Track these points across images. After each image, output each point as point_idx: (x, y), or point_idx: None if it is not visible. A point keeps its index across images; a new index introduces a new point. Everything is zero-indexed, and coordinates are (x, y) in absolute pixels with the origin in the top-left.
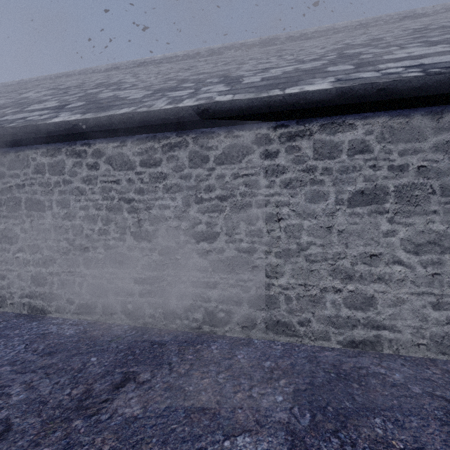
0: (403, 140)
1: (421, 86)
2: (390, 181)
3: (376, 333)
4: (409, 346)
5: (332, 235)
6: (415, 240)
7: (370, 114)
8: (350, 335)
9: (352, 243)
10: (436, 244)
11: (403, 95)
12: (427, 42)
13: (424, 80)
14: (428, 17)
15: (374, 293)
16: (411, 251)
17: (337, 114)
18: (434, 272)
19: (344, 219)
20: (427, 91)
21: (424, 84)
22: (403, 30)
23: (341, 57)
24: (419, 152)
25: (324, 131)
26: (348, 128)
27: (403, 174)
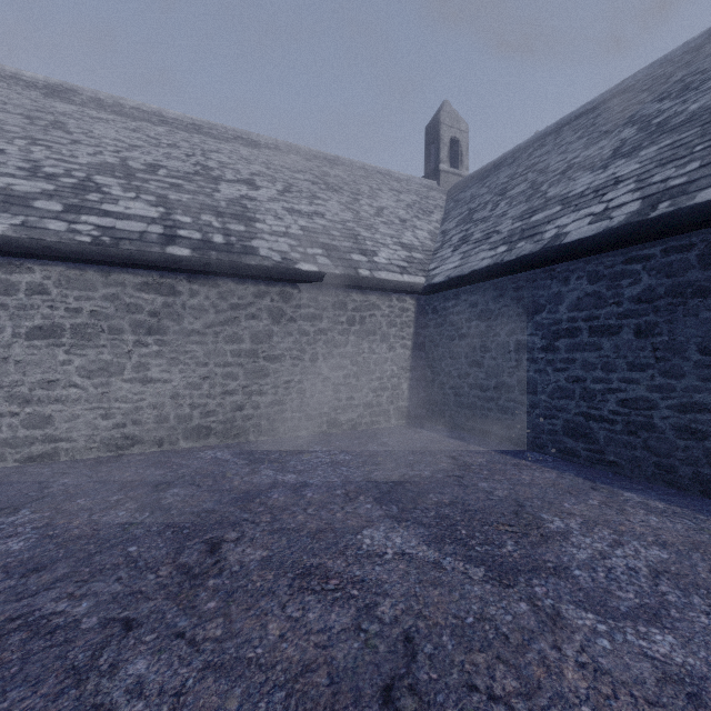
0: (79, 289)
1: (81, 252)
2: (67, 320)
3: (54, 446)
4: (84, 451)
5: (10, 365)
6: (88, 368)
7: (49, 263)
8: (28, 452)
9: (31, 372)
10: (105, 370)
11: (67, 255)
12: (161, 199)
13: (83, 248)
14: (254, 149)
15: (52, 413)
16: (86, 376)
17: (15, 257)
18: (104, 391)
19: (23, 350)
20: (87, 256)
21: (83, 250)
22: (196, 164)
23: (76, 186)
24: (92, 300)
25: (0, 269)
26: (26, 271)
27: (78, 316)
